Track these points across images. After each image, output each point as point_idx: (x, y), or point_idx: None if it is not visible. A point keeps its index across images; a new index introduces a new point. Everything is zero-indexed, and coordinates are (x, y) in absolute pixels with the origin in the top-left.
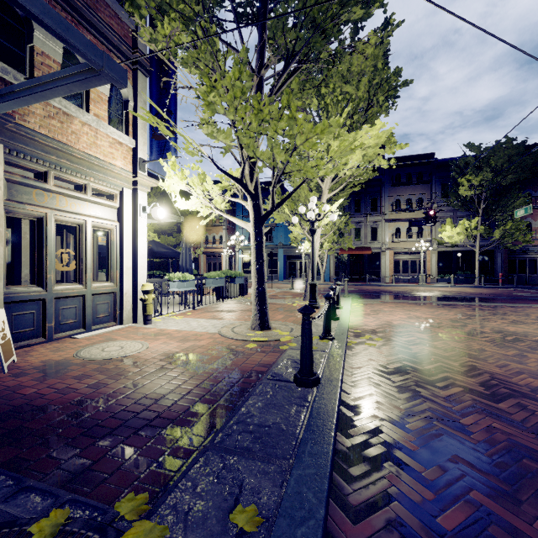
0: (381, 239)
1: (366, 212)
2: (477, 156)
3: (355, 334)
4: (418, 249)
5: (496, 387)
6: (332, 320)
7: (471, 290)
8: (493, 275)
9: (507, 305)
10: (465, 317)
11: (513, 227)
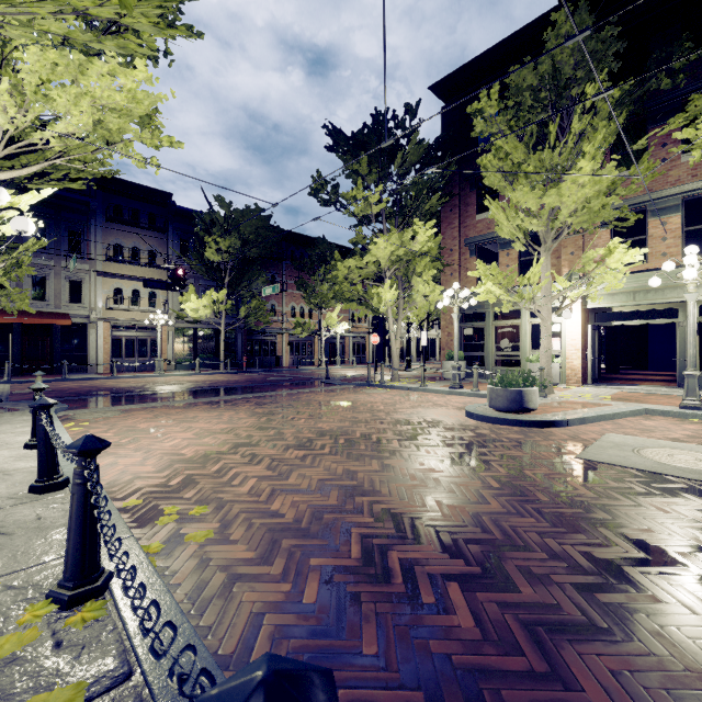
0: (89, 301)
1: (60, 251)
2: (226, 216)
3: (135, 517)
4: (153, 322)
5: (463, 548)
6: (48, 493)
7: (222, 377)
8: (234, 358)
9: (279, 394)
10: (264, 418)
11: (257, 306)
